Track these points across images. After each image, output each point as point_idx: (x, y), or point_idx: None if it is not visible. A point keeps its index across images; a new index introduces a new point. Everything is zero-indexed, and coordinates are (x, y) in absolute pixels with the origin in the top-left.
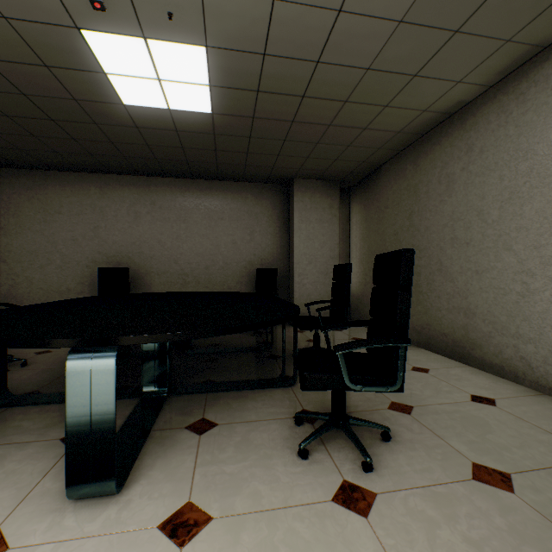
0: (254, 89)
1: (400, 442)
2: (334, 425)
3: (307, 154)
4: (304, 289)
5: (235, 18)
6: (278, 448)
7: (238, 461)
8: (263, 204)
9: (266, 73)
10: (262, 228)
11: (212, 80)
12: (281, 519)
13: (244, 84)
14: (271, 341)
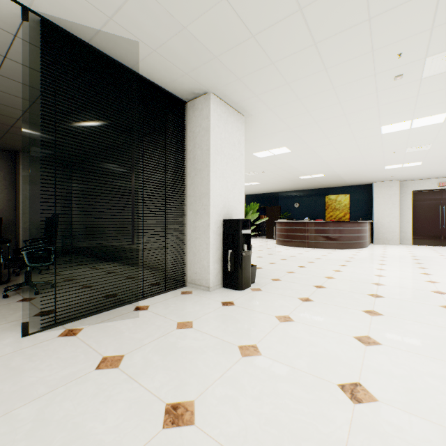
0: None
1: (60, 287)
2: (25, 285)
3: (29, 142)
4: (30, 232)
5: None
6: None
7: None
8: None
9: None
10: None
11: None
12: None
13: None
14: None
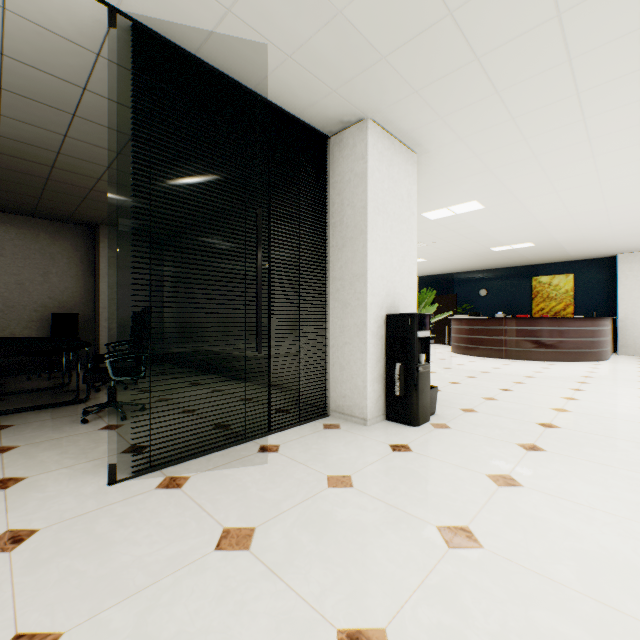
0: (49, 165)
1: (152, 410)
2: (108, 406)
3: (112, 211)
4: (112, 333)
5: (31, 133)
6: (68, 424)
7: (37, 432)
8: (62, 245)
9: (62, 161)
10: (61, 270)
11: (2, 151)
12: (66, 438)
13: (38, 160)
14: (69, 381)
